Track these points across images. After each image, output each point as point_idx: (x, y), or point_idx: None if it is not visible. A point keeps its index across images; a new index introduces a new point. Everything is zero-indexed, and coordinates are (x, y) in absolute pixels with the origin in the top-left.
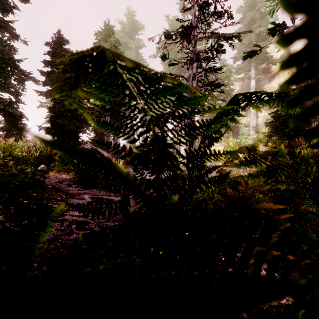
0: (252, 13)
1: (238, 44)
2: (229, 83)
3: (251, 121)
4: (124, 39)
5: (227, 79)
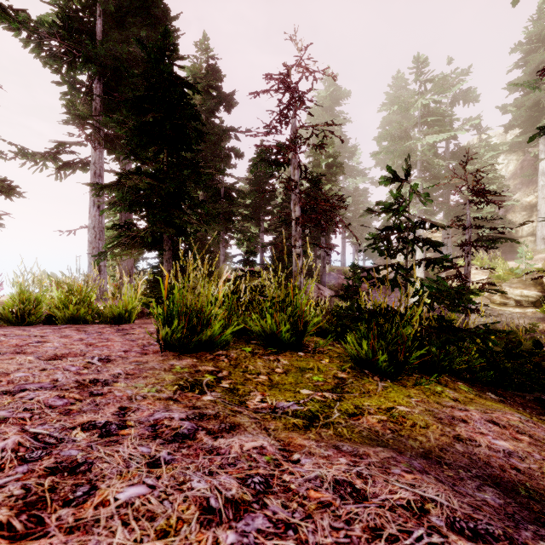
0: (541, 56)
1: (513, 105)
2: (496, 176)
3: (539, 228)
4: (322, 119)
5: (493, 172)
